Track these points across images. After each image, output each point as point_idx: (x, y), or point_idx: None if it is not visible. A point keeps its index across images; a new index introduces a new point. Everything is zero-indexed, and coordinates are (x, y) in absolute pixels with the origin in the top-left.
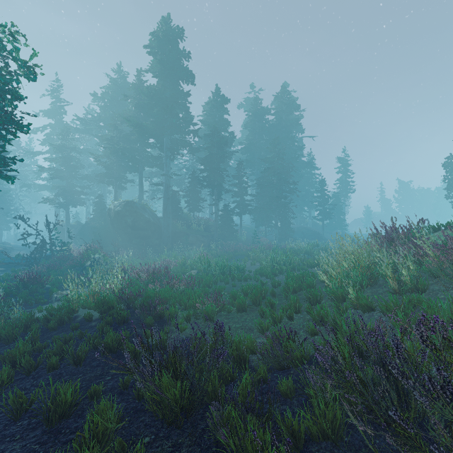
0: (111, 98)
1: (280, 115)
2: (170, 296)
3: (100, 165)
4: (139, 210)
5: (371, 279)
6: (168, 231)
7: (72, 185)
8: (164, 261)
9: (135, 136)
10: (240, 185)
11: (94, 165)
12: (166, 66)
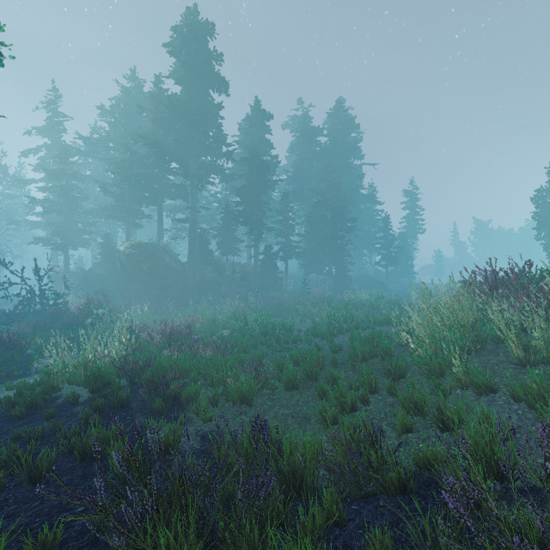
0: (123, 112)
1: (335, 136)
2: (191, 367)
3: (107, 195)
4: (157, 253)
5: (477, 343)
6: (195, 280)
7: (72, 221)
8: (188, 318)
9: (152, 158)
10: (285, 223)
11: (102, 197)
12: (192, 69)
